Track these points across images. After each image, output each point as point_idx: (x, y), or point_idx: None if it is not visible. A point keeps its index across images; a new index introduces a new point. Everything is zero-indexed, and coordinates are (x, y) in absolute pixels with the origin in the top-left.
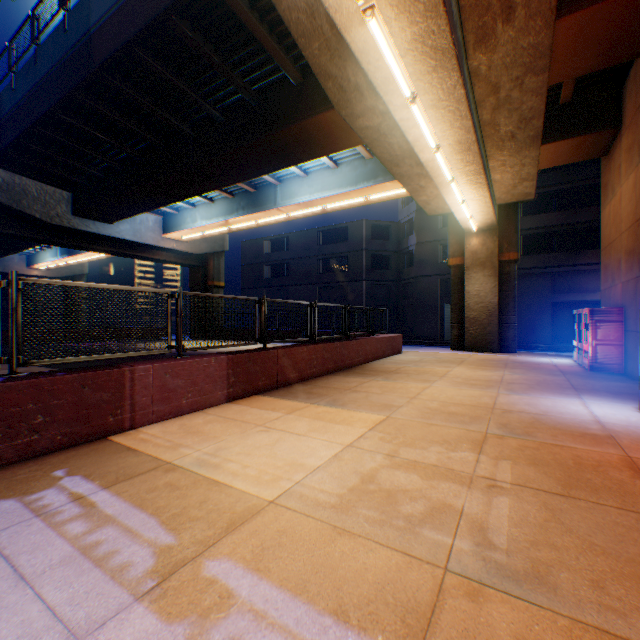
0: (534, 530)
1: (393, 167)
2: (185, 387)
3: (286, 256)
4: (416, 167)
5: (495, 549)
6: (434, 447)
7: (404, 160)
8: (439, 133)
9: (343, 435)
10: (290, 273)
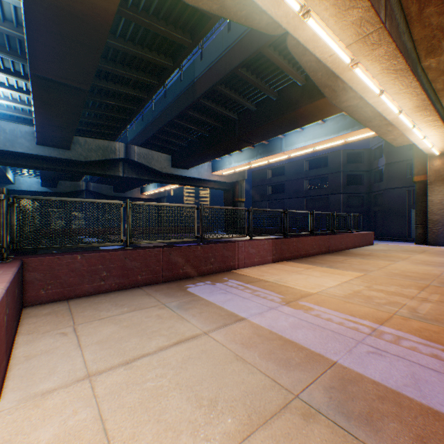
0: (441, 312)
1: (366, 123)
2: (255, 253)
3: (282, 179)
4: (384, 120)
5: (418, 313)
6: (393, 286)
7: (374, 118)
8: (400, 104)
9: (340, 278)
10: (285, 190)
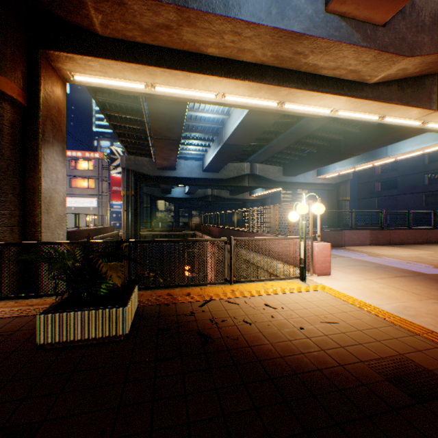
0: None
1: None
2: (356, 238)
3: (393, 175)
4: None
5: None
6: None
7: None
8: None
9: (414, 253)
10: (397, 186)
